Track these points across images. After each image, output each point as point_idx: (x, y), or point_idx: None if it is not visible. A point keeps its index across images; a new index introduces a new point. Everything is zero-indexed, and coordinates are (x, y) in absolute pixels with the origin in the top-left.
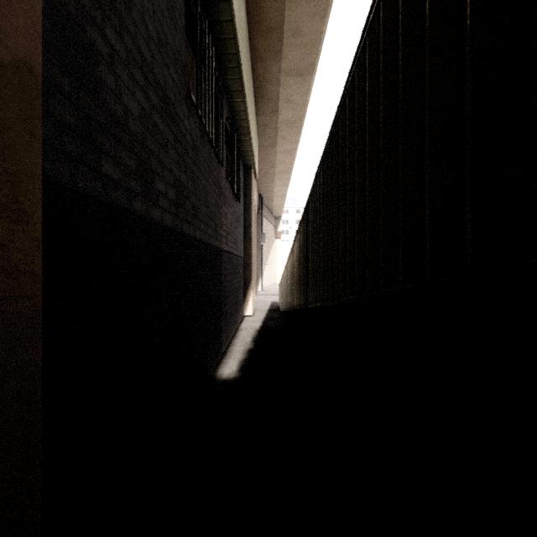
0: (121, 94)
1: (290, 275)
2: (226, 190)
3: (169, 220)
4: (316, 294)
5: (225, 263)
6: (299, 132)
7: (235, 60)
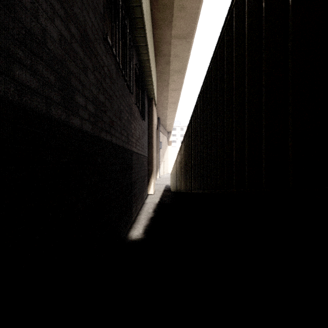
0: (38, 15)
1: (178, 168)
2: (136, 112)
3: (89, 127)
4: (200, 183)
5: (134, 160)
6: (183, 76)
7: (141, 23)
